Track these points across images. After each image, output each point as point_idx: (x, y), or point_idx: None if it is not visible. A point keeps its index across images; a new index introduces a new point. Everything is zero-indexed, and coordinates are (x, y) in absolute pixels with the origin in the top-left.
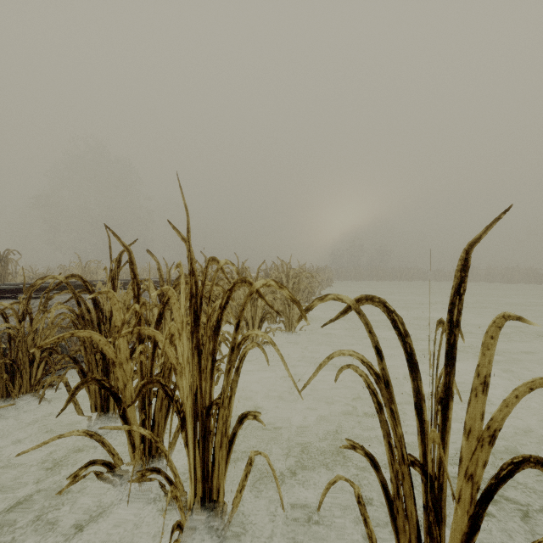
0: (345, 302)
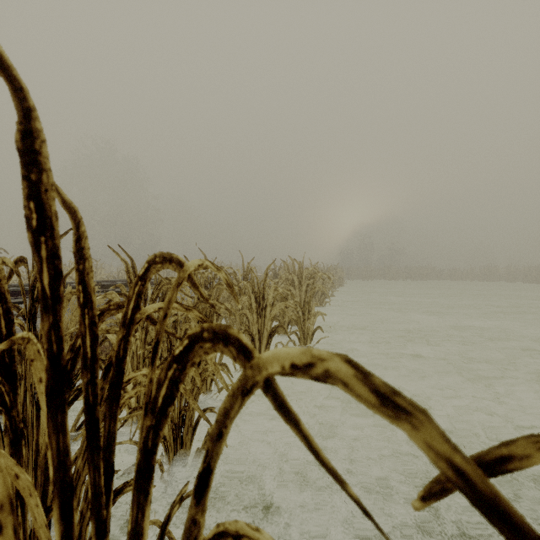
0: None
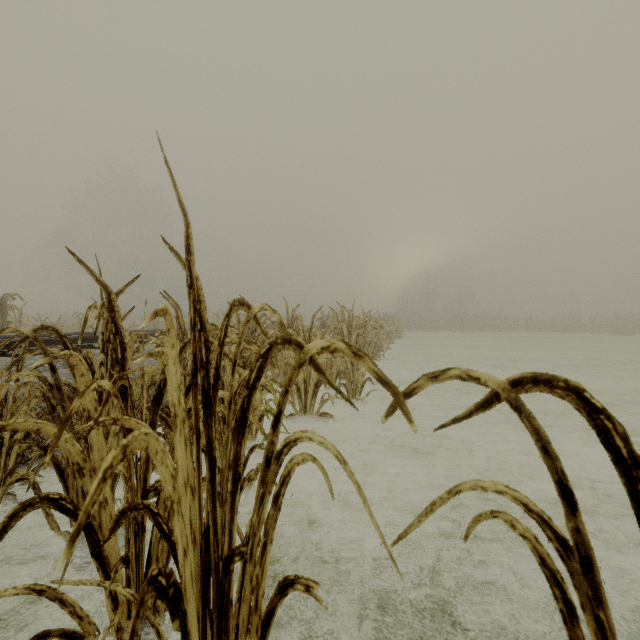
0: (486, 385)
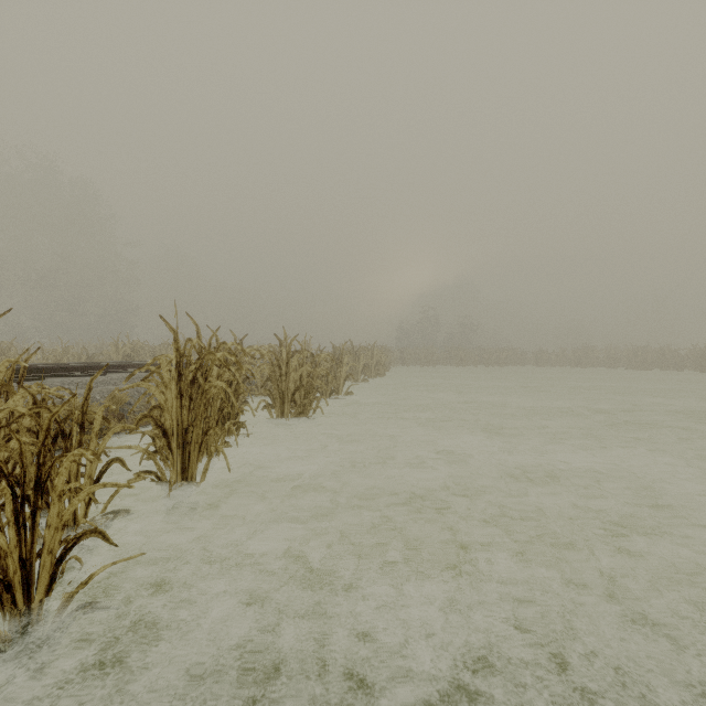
0: None
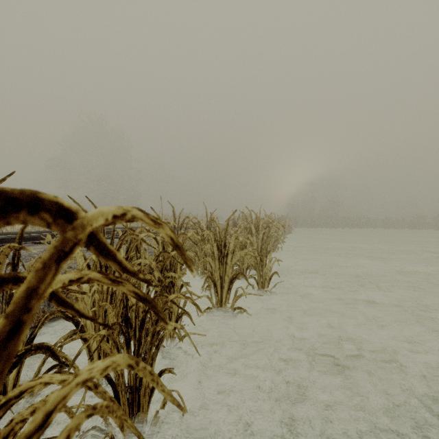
0: None
